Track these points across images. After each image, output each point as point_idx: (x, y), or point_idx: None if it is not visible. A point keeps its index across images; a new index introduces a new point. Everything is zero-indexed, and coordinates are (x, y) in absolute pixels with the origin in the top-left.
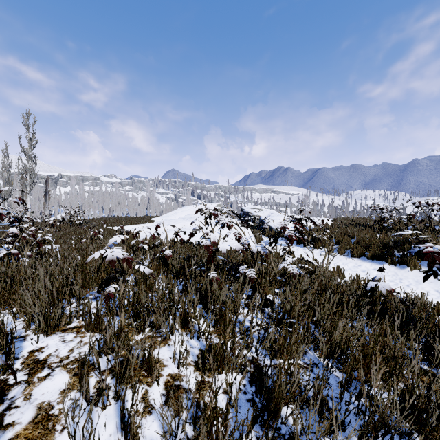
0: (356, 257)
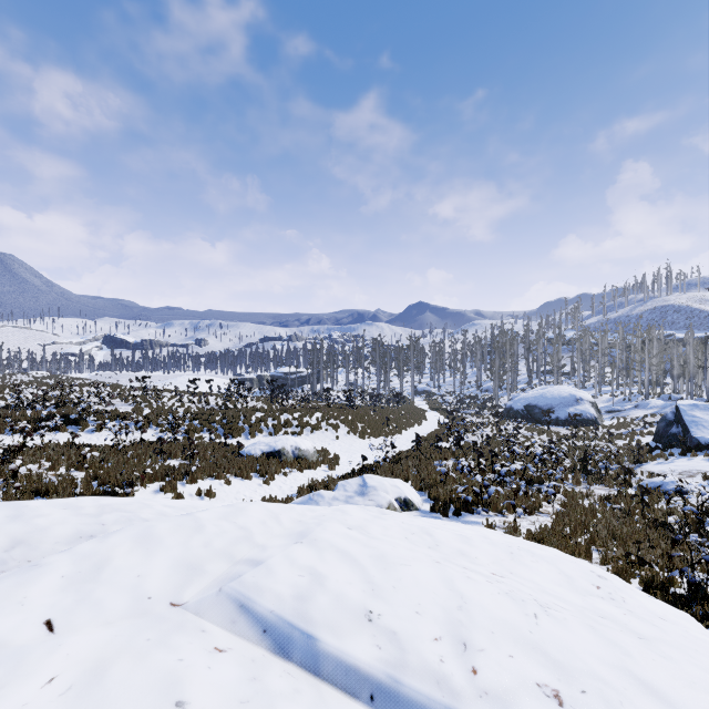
0: (19, 433)
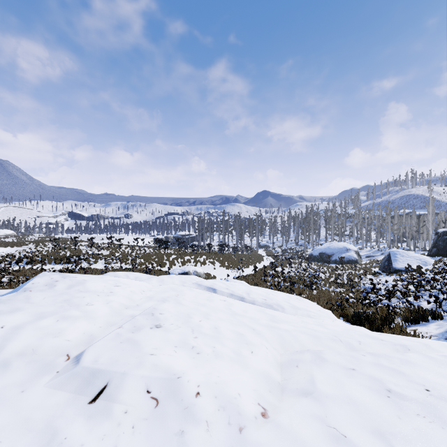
0: (58, 264)
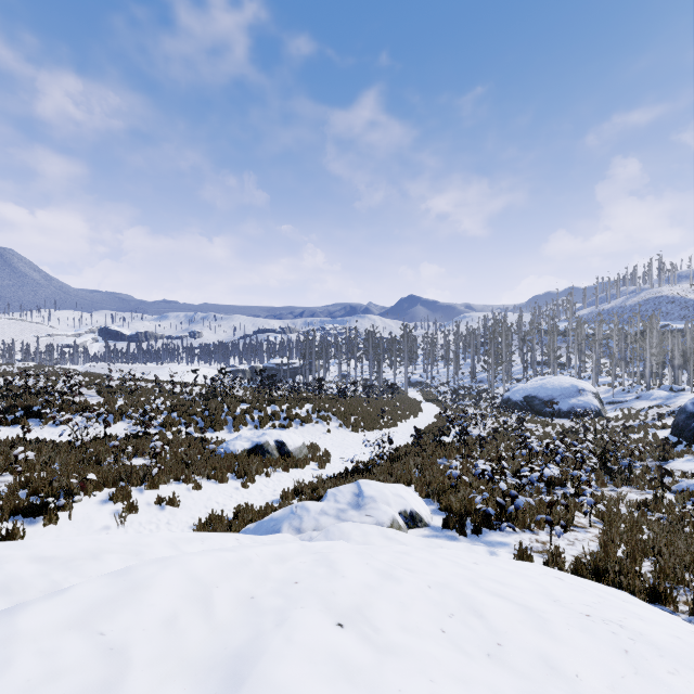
0: None
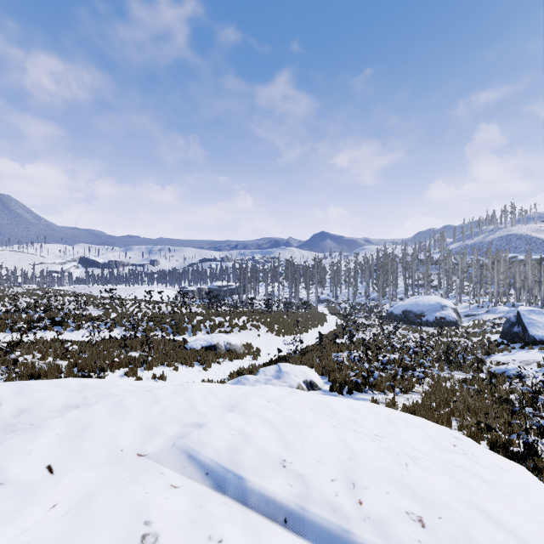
0: (16, 332)
